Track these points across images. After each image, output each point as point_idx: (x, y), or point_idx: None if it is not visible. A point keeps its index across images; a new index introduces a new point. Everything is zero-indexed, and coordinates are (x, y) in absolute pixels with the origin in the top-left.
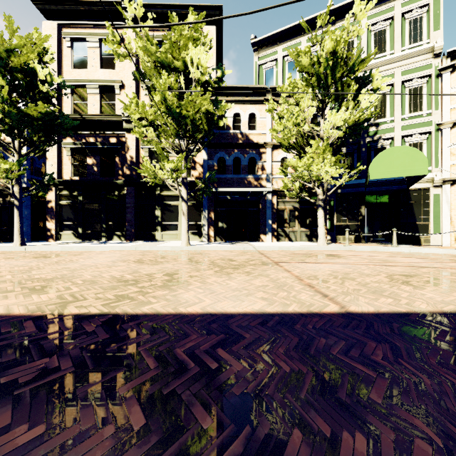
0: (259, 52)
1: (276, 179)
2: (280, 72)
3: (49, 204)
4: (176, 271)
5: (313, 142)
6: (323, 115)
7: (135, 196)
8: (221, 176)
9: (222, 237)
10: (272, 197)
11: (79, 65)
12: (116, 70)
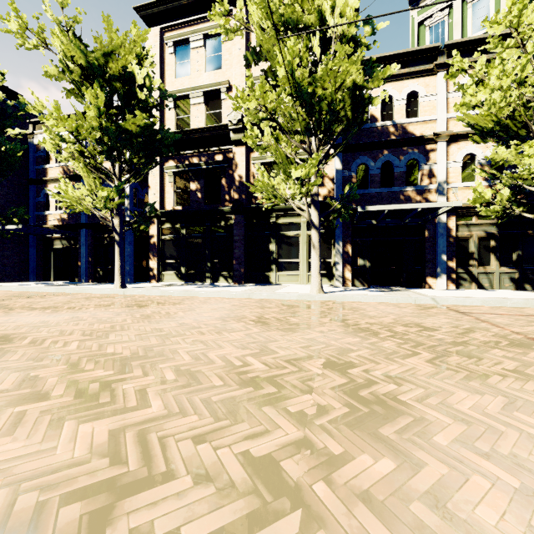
0: (419, 2)
1: (455, 189)
2: (457, 22)
3: (151, 239)
4: (342, 355)
5: None
6: None
7: (245, 226)
8: (362, 191)
9: (364, 281)
10: (447, 219)
11: (182, 73)
12: (222, 69)
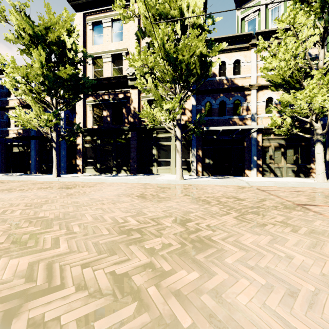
0: (241, 6)
1: (261, 118)
2: (263, 20)
3: (78, 146)
4: (185, 215)
5: (316, 73)
6: (323, 44)
7: (137, 138)
8: (208, 118)
9: (209, 172)
10: (257, 135)
11: (97, 42)
12: (123, 41)
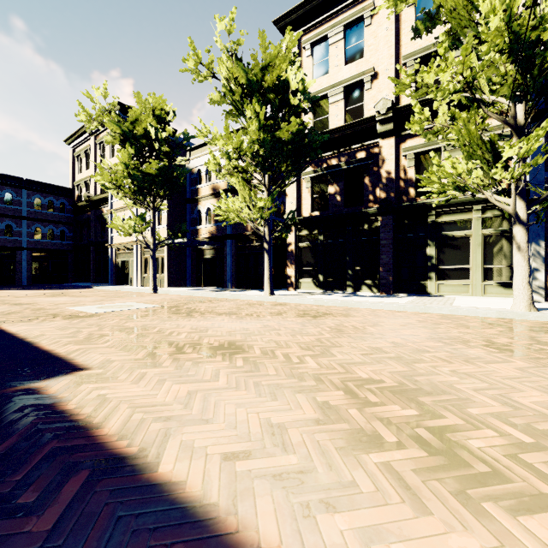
0: None
1: None
2: None
3: (289, 247)
4: None
5: None
6: None
7: (393, 228)
8: None
9: None
10: None
11: (319, 74)
12: (365, 57)
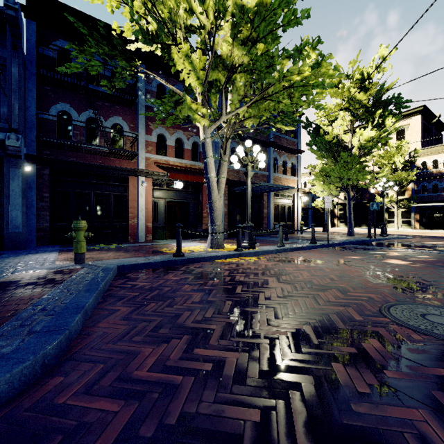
0: None
1: None
2: None
3: (335, 212)
4: None
5: None
6: None
7: None
8: (423, 195)
9: (425, 227)
10: None
11: None
12: None
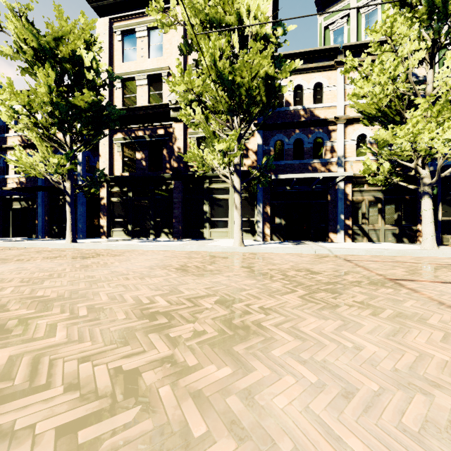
0: (325, 10)
1: (351, 162)
2: (353, 29)
3: (102, 201)
4: (235, 294)
5: (421, 101)
6: (432, 62)
7: (183, 190)
8: (278, 162)
9: (280, 236)
10: (345, 186)
11: (129, 58)
12: (164, 57)
